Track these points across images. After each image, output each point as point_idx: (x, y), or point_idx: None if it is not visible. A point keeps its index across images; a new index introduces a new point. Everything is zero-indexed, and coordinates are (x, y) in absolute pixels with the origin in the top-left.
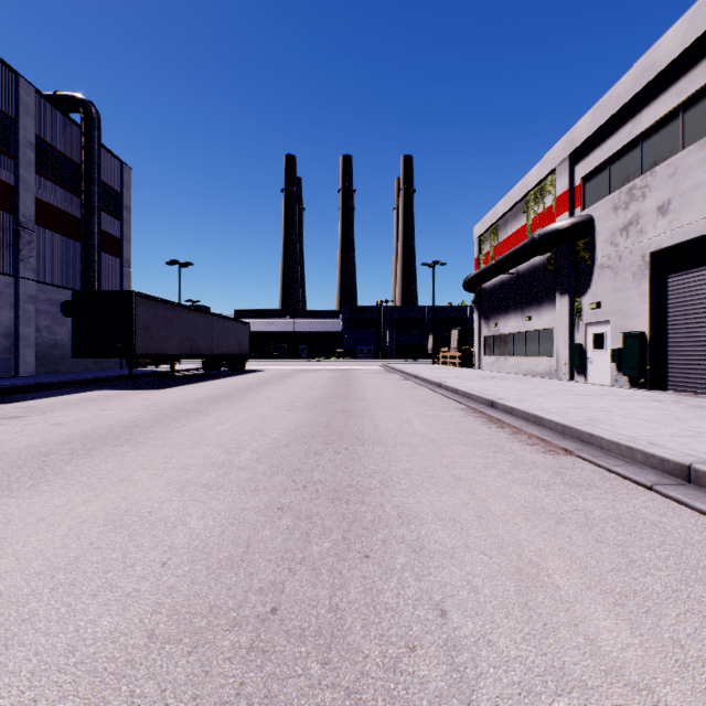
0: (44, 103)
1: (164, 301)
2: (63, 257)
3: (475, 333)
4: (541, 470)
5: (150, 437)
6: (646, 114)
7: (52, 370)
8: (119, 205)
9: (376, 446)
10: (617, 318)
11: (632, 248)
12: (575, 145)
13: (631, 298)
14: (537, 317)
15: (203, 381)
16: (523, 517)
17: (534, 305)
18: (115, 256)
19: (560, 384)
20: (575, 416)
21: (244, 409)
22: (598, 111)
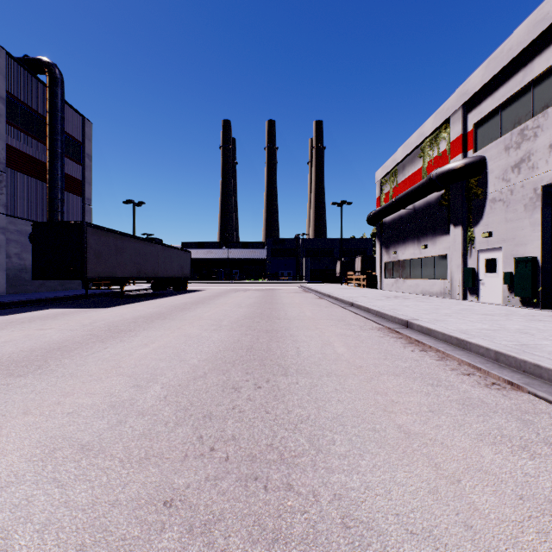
0: (14, 64)
1: (114, 231)
2: (31, 195)
3: (377, 259)
4: (500, 416)
5: (63, 363)
6: (538, 62)
7: (21, 290)
8: (82, 153)
9: (300, 376)
10: (508, 245)
11: (524, 183)
12: (468, 95)
13: (523, 227)
14: (432, 245)
15: (148, 299)
16: (535, 528)
17: (429, 235)
18: (78, 195)
19: (459, 303)
20: (501, 340)
21: (173, 329)
22: (491, 64)
